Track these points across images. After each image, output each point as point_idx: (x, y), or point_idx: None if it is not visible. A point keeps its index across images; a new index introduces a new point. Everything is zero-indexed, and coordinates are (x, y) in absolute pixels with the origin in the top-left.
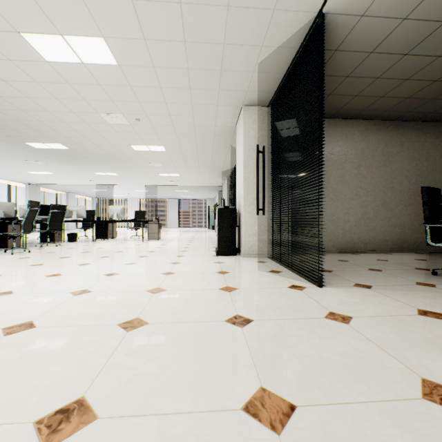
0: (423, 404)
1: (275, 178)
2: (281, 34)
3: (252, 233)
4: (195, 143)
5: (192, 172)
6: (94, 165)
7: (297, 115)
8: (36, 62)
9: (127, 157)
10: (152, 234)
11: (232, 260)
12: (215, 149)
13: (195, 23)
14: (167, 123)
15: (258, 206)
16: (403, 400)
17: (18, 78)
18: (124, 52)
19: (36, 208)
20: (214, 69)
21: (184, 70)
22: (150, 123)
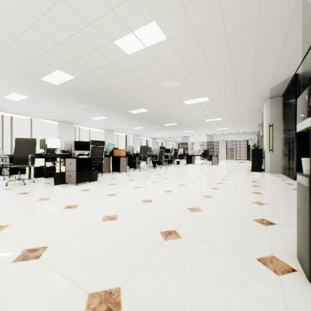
0: (289, 189)
1: (283, 134)
2: (278, 81)
3: (271, 161)
4: (238, 115)
5: (236, 126)
6: (185, 128)
7: (290, 108)
8: (183, 105)
9: (201, 124)
10: (214, 162)
11: (258, 173)
12: (251, 115)
13: (240, 87)
14: (224, 110)
15: (269, 149)
16: (285, 188)
17: (175, 109)
18: (212, 98)
19: (172, 150)
20: (248, 94)
21: (235, 96)
22: (217, 112)
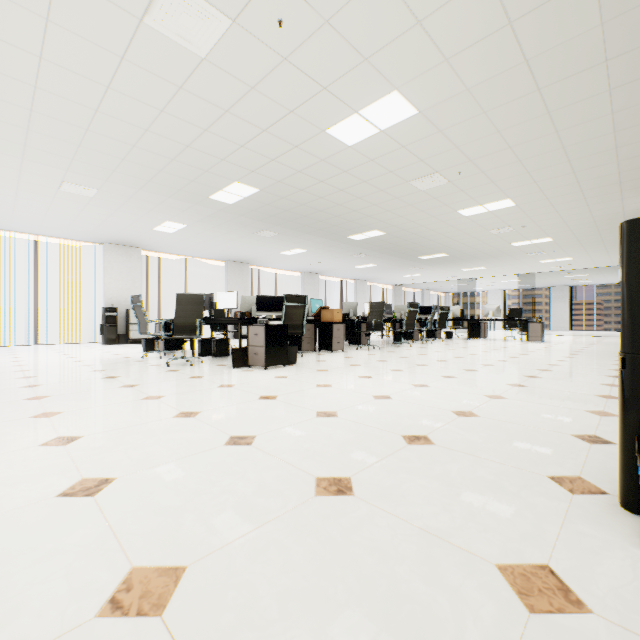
0: None
1: None
2: None
3: None
4: (594, 228)
5: (593, 253)
6: (464, 263)
7: None
8: (458, 218)
9: (502, 253)
10: (533, 335)
11: None
12: None
13: (587, 174)
14: (556, 222)
15: None
16: None
17: (441, 227)
18: (523, 199)
19: (435, 310)
20: (610, 184)
21: (577, 192)
22: (537, 226)
